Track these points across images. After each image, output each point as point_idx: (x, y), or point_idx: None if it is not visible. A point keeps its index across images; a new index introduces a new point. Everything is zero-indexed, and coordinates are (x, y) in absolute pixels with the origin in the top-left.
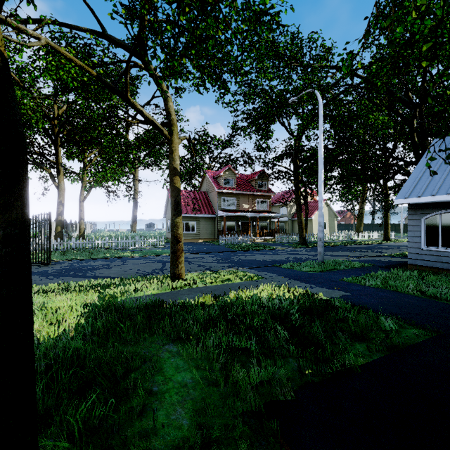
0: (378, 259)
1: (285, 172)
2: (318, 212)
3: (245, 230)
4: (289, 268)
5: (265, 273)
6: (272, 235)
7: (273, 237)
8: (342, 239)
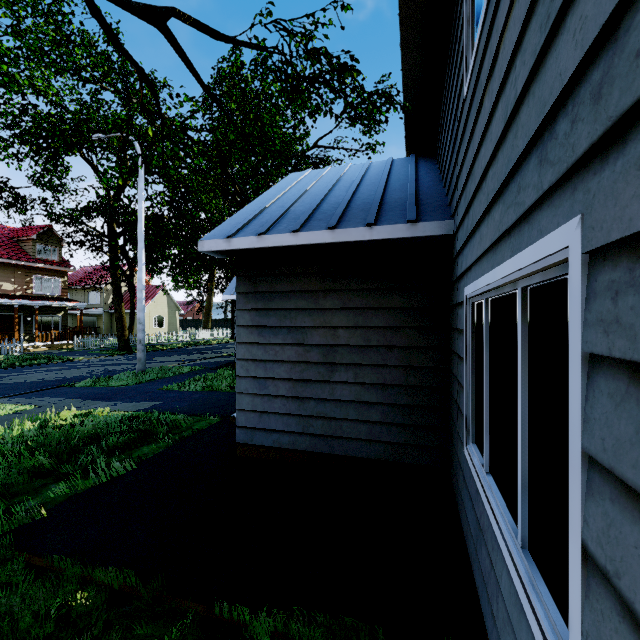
0: (214, 361)
1: (97, 237)
2: (152, 303)
3: (7, 332)
4: (89, 386)
5: (41, 400)
6: (69, 339)
7: (71, 341)
8: (184, 339)
